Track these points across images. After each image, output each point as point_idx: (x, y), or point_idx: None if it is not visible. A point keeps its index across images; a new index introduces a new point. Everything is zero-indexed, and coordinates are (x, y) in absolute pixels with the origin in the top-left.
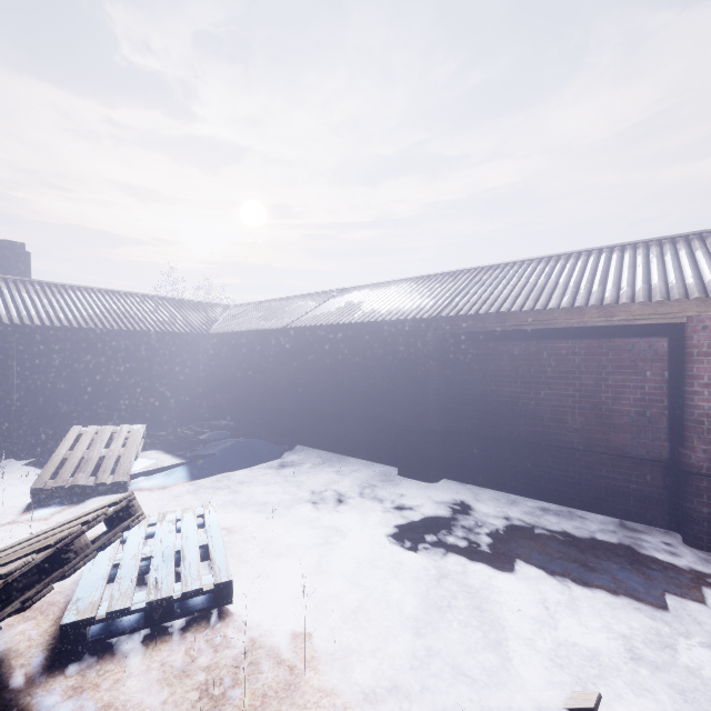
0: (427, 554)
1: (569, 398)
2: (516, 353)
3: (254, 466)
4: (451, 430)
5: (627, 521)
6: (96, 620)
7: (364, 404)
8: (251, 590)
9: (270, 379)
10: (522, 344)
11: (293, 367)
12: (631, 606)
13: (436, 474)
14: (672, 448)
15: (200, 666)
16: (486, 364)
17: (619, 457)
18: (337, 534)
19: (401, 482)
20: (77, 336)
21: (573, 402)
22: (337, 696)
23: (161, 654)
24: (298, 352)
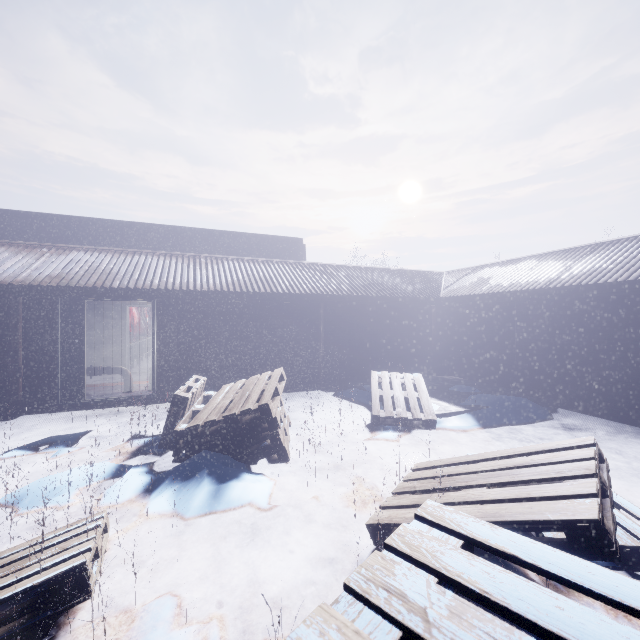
0: None
1: None
2: None
3: (533, 423)
4: None
5: None
6: None
7: None
8: None
9: (523, 339)
10: None
11: (551, 327)
12: None
13: None
14: None
15: None
16: None
17: None
18: None
19: None
20: (355, 302)
21: None
22: None
23: None
24: (557, 313)
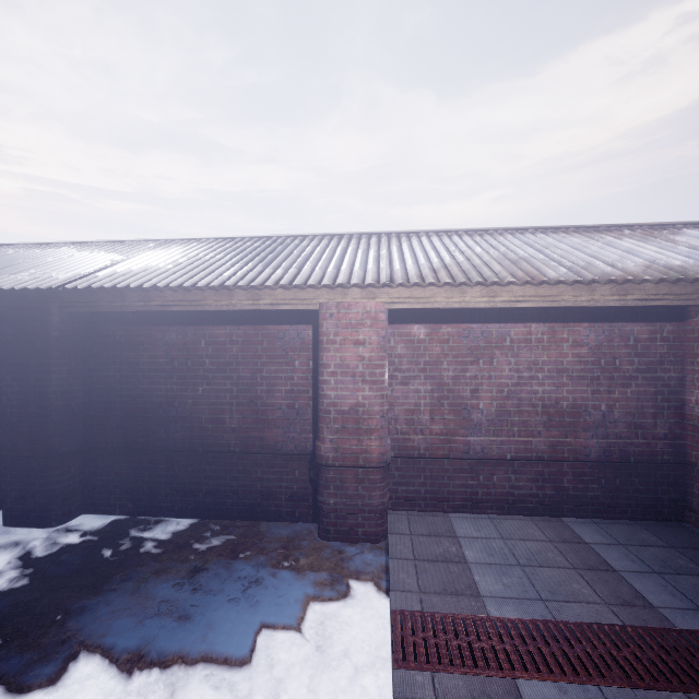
0: None
1: (227, 393)
2: (172, 342)
3: None
4: (92, 446)
5: (279, 523)
6: None
7: None
8: None
9: None
10: (179, 331)
11: None
12: (207, 670)
13: (62, 513)
14: (315, 439)
15: None
16: (137, 356)
17: (273, 455)
18: None
19: None
20: None
21: (231, 398)
22: None
23: None
24: None
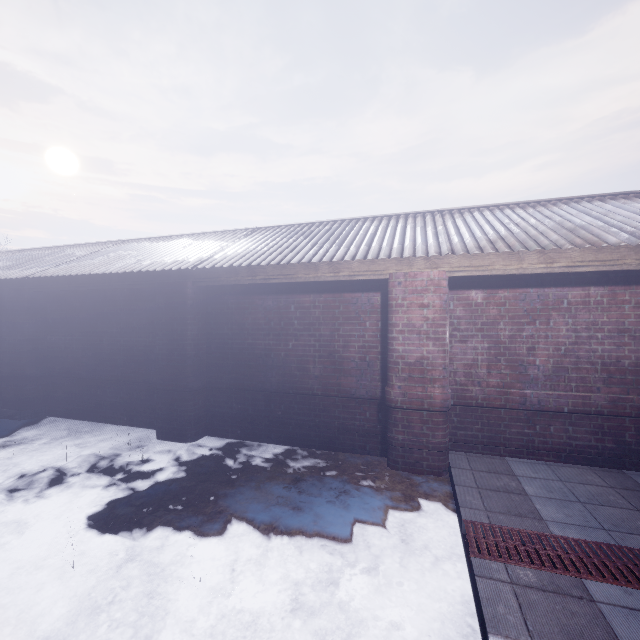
0: (128, 533)
1: (311, 348)
2: (269, 307)
3: None
4: (212, 386)
5: (353, 454)
6: None
7: (126, 365)
8: None
9: (7, 340)
10: (274, 298)
11: (43, 325)
12: (321, 543)
13: (194, 433)
14: (383, 387)
15: None
16: (243, 318)
17: (348, 398)
18: (20, 530)
19: (154, 446)
20: None
21: (314, 352)
22: None
23: None
24: (49, 308)
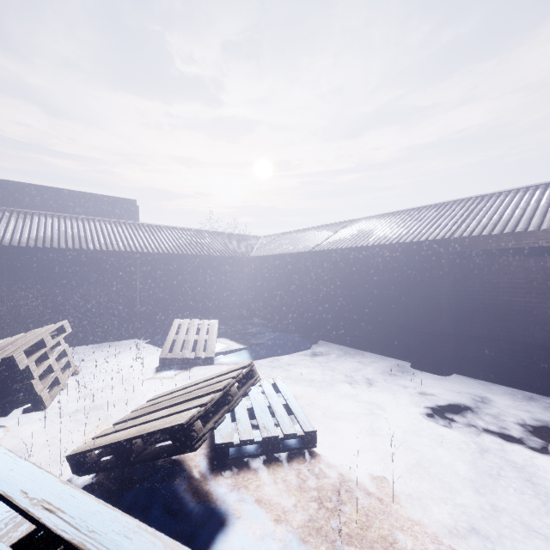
0: (462, 432)
1: None
2: (530, 268)
3: (293, 353)
4: (462, 333)
5: None
6: (234, 444)
7: (378, 310)
8: (325, 440)
9: (298, 290)
10: (538, 260)
11: (316, 281)
12: None
13: (448, 369)
14: None
15: (310, 486)
16: (497, 278)
17: None
18: (375, 408)
19: (416, 374)
20: (172, 259)
21: None
22: (425, 526)
23: (280, 474)
24: (320, 270)
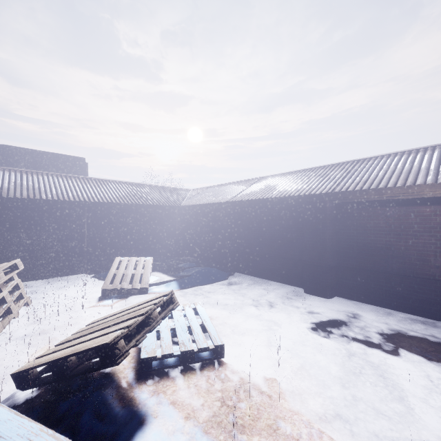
0: (336, 341)
1: (431, 245)
2: (389, 215)
3: (213, 283)
4: (341, 265)
5: None
6: (157, 358)
7: (280, 248)
8: (232, 352)
9: (219, 232)
10: (394, 209)
11: (233, 225)
12: None
13: (330, 293)
14: None
15: (216, 388)
16: (366, 223)
17: None
18: (274, 325)
19: (307, 297)
20: (115, 207)
21: (435, 248)
22: (302, 415)
23: (193, 380)
24: (235, 216)
